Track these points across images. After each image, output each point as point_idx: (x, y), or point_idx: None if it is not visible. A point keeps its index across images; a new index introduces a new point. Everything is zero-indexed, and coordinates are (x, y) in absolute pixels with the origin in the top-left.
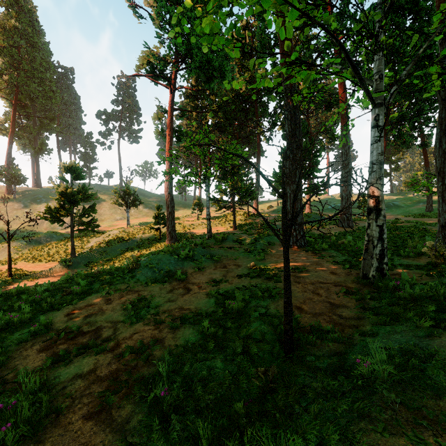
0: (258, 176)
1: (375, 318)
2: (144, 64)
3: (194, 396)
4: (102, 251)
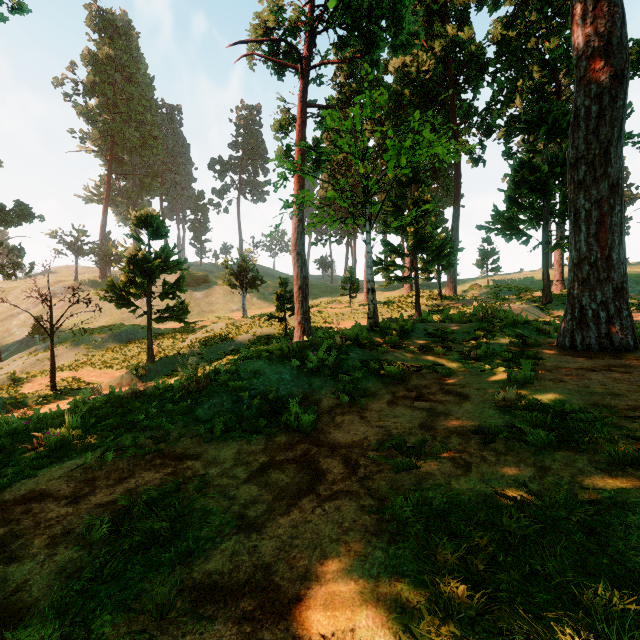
0: (457, 230)
1: None
2: (258, 36)
3: None
4: (196, 354)
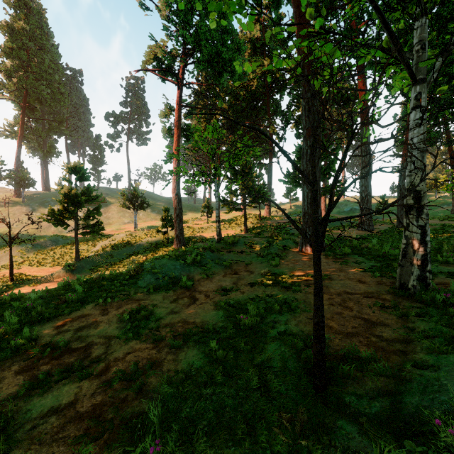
0: (271, 177)
1: (430, 342)
2: (151, 59)
3: (194, 451)
4: (108, 255)
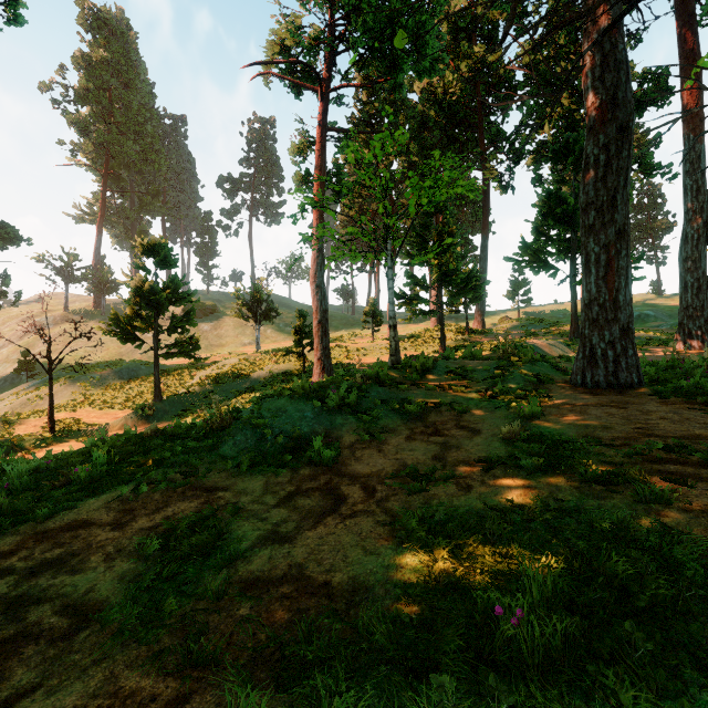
0: (485, 260)
1: None
2: (275, 54)
3: None
4: (207, 392)
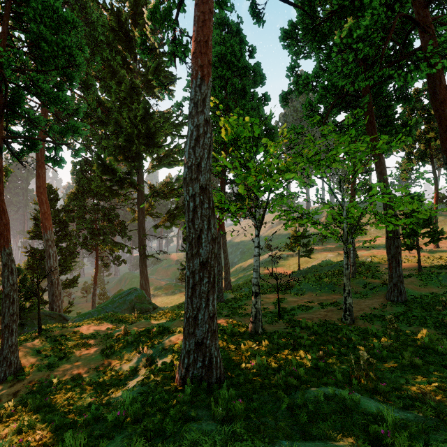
0: None
1: None
2: None
3: None
4: (315, 269)
